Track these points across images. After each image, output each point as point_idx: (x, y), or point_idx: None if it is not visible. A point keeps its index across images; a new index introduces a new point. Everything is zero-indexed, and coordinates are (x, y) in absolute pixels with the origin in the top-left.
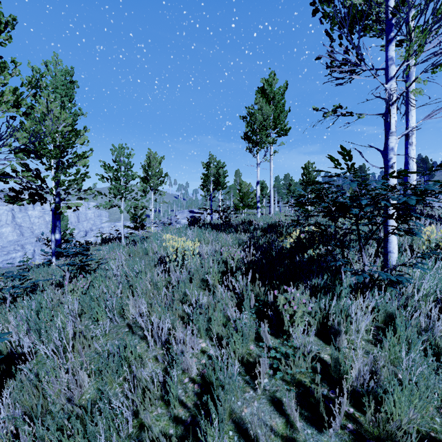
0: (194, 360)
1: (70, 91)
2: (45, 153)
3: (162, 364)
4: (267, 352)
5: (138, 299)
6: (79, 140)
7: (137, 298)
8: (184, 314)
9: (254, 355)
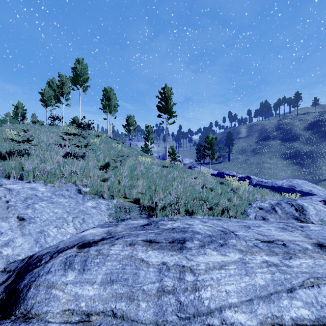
0: None
1: None
2: None
3: None
4: None
5: None
6: None
7: None
8: None
9: None
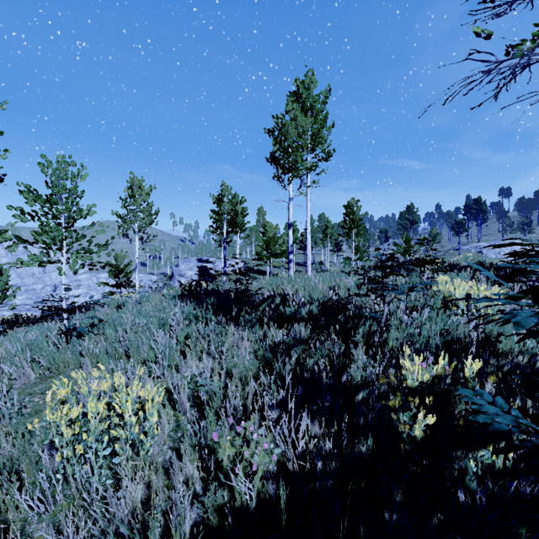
0: None
1: None
2: None
3: None
4: None
5: None
6: None
7: None
8: None
9: None
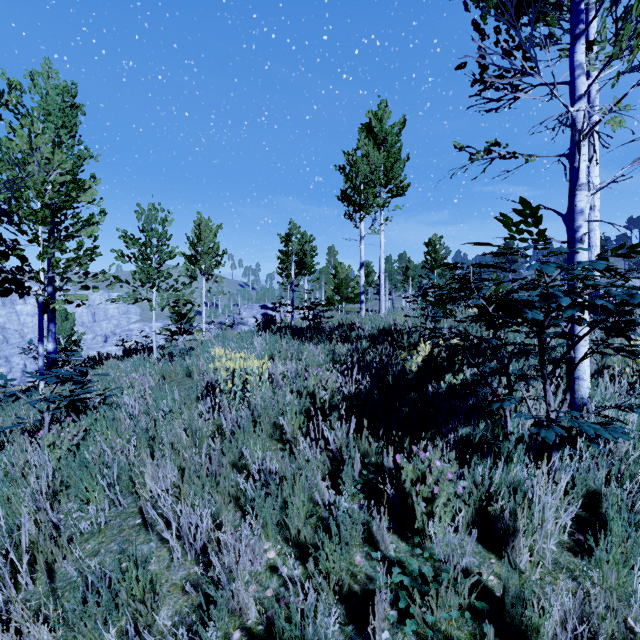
0: (253, 589)
1: (70, 120)
2: (26, 216)
3: (194, 597)
4: (386, 570)
5: (162, 463)
6: (84, 196)
7: (159, 462)
8: (239, 492)
9: (362, 576)
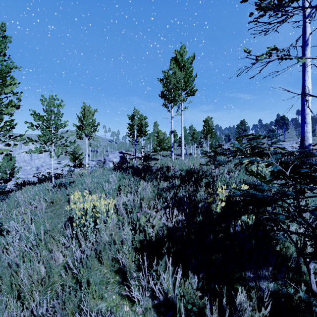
0: None
1: (0, 44)
2: None
3: None
4: None
5: (5, 314)
6: (6, 89)
7: (2, 314)
8: None
9: None
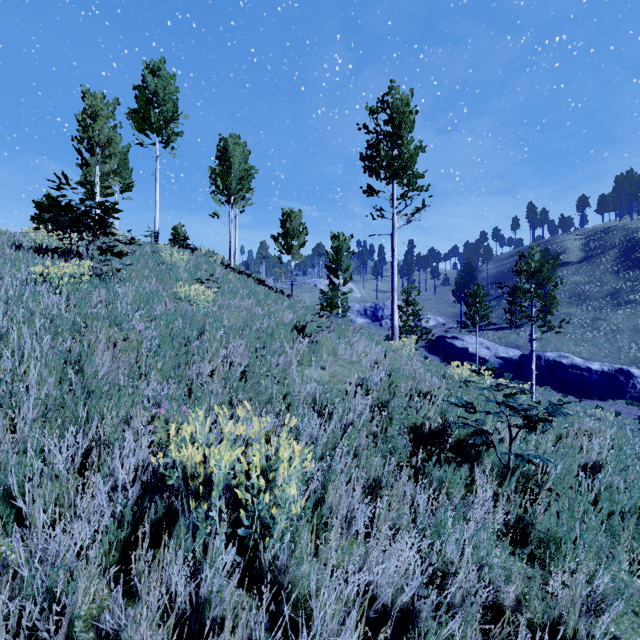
0: None
1: None
2: None
3: None
4: None
5: None
6: None
7: None
8: None
9: None
